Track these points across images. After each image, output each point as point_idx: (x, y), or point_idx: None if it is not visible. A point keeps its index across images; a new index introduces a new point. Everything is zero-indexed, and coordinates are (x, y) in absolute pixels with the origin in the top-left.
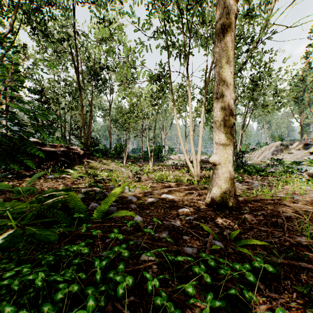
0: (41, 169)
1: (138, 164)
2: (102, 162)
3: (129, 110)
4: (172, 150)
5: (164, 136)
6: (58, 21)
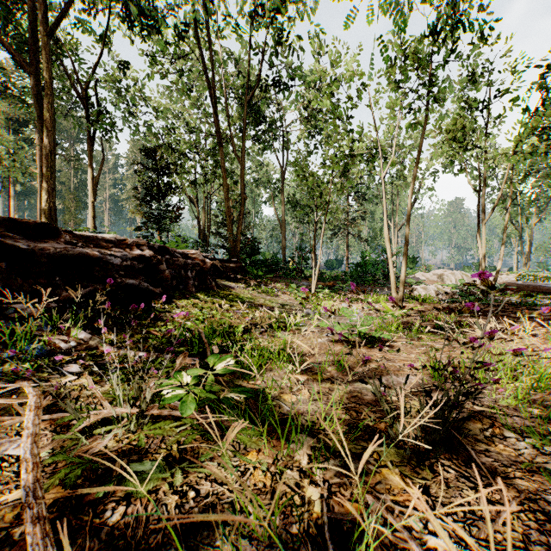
0: (4, 323)
1: (345, 293)
2: (263, 287)
3: (325, 157)
4: (415, 261)
5: (396, 231)
6: (184, 11)
